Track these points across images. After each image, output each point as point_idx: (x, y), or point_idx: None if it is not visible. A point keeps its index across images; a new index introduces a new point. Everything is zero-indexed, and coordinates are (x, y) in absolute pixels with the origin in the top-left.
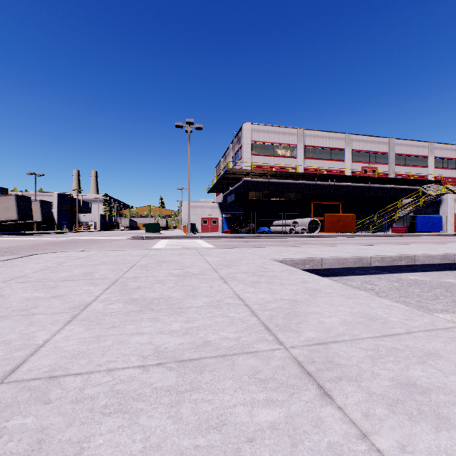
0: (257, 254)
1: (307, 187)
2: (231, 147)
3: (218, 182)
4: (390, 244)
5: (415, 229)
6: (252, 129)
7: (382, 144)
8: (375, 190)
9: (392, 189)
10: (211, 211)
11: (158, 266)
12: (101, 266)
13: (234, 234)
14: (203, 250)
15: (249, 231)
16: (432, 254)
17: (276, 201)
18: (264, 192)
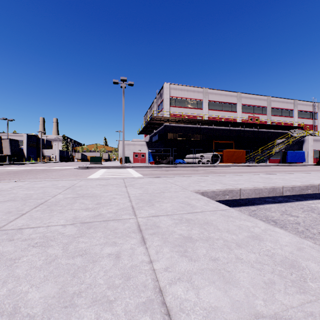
0: (178, 185)
1: (210, 130)
2: (155, 101)
3: (145, 126)
4: (283, 173)
5: (285, 160)
6: (170, 87)
7: (263, 101)
8: (257, 133)
9: (269, 133)
10: (140, 148)
11: (70, 204)
12: (4, 204)
13: (157, 164)
14: (129, 180)
15: (169, 162)
16: None
17: (188, 140)
18: (179, 134)
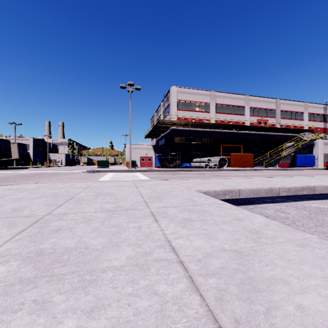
0: (184, 186)
1: (217, 134)
2: (162, 104)
3: (152, 130)
4: (286, 176)
5: (295, 164)
6: (177, 91)
7: (271, 103)
8: (266, 136)
9: (279, 136)
10: (147, 152)
11: (93, 199)
12: (39, 199)
13: (164, 168)
14: (138, 182)
15: (175, 166)
16: (327, 185)
17: (195, 144)
18: (186, 137)
